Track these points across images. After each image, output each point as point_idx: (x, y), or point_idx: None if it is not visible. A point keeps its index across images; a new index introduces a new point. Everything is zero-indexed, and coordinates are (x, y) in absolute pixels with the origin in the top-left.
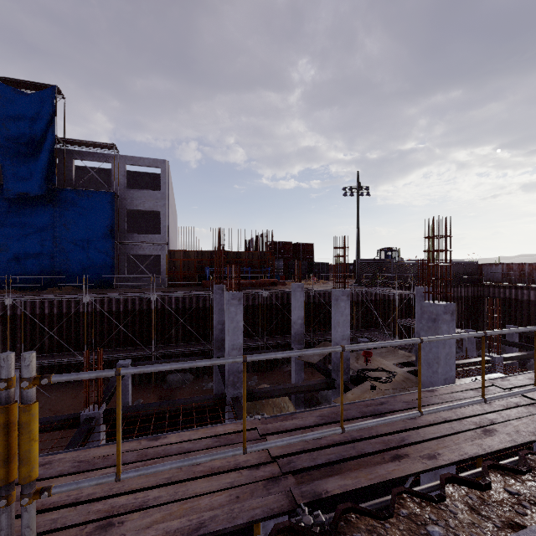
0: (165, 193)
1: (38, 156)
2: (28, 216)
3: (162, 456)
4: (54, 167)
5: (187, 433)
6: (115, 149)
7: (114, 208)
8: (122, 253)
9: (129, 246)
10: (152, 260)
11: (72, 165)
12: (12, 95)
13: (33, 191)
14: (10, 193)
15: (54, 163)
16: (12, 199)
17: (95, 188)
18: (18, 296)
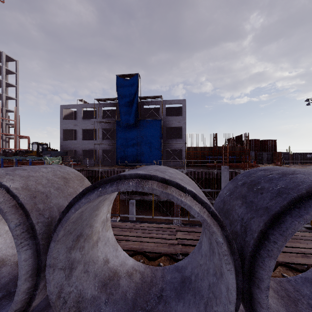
0: (184, 117)
1: (132, 106)
2: (128, 133)
3: (299, 239)
4: (138, 111)
5: (299, 233)
6: (161, 98)
7: (162, 127)
8: (164, 149)
9: (167, 145)
10: (175, 152)
11: (143, 108)
12: (123, 81)
13: (130, 122)
14: (122, 124)
15: (138, 109)
16: (123, 127)
17: (152, 118)
18: (129, 169)
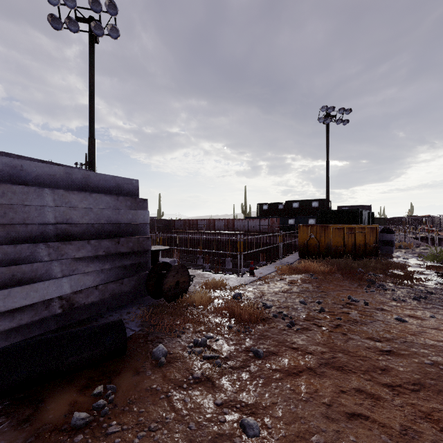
0: None
1: None
2: None
3: None
4: None
5: None
6: None
7: None
8: None
9: None
10: None
11: None
12: None
13: None
14: None
15: None
16: None
17: None
18: None
